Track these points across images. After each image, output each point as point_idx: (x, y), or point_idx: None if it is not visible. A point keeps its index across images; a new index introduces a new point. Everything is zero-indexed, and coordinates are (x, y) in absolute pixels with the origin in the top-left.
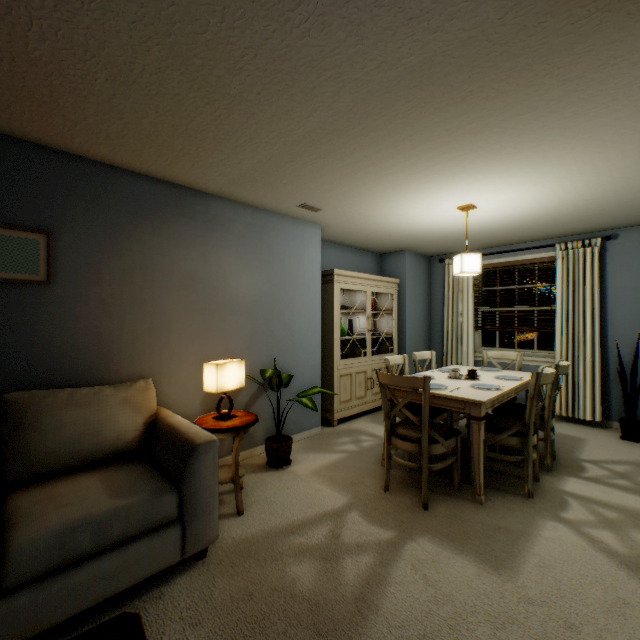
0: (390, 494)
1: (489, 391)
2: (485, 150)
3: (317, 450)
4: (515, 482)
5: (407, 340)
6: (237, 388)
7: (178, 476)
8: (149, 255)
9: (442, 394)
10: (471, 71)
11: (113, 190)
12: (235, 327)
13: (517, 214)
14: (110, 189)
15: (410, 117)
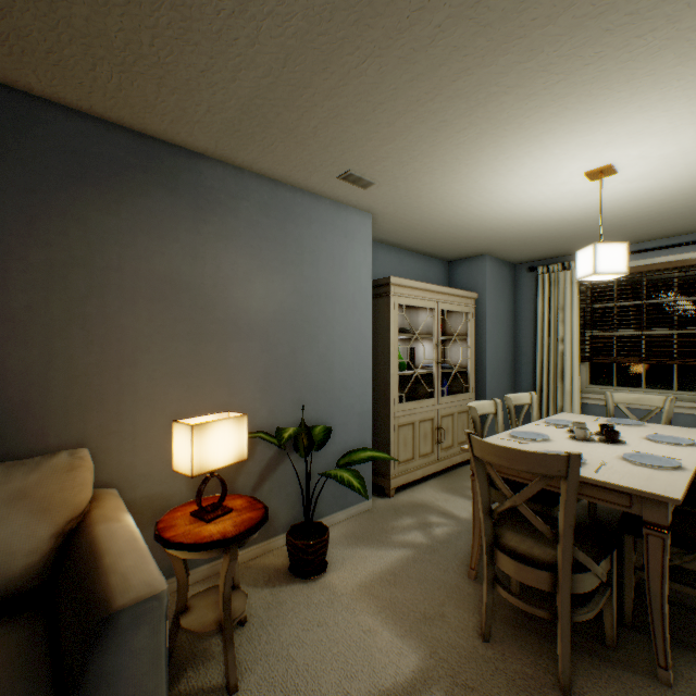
0: (493, 649)
1: (665, 471)
2: None
3: (366, 541)
4: None
5: (487, 375)
6: (232, 463)
7: (70, 684)
8: (98, 244)
9: (584, 477)
10: None
11: (31, 134)
12: (243, 359)
13: (675, 185)
14: (25, 132)
15: None
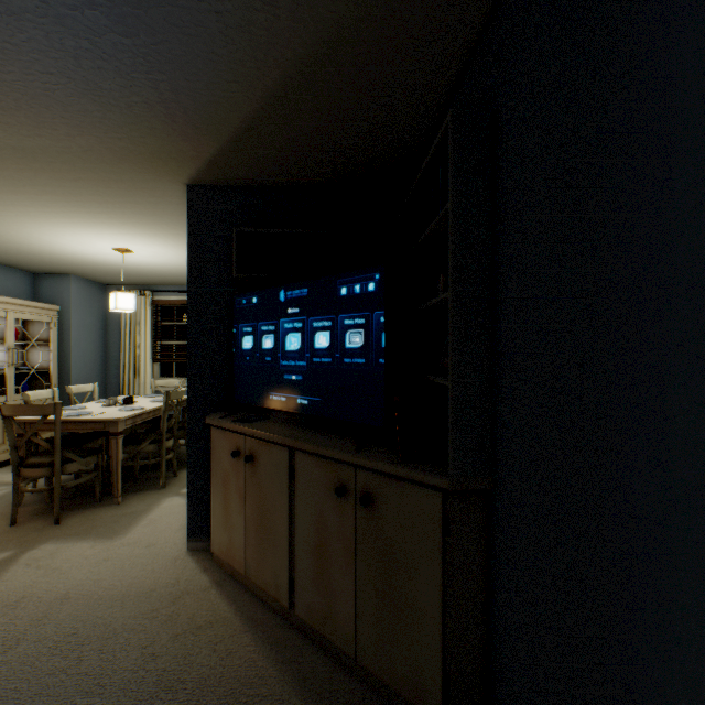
0: (19, 526)
1: (134, 411)
2: (117, 215)
3: None
4: (158, 481)
5: (74, 374)
6: None
7: None
8: None
9: (84, 419)
10: (75, 168)
11: None
12: None
13: (175, 264)
14: None
15: (26, 174)
